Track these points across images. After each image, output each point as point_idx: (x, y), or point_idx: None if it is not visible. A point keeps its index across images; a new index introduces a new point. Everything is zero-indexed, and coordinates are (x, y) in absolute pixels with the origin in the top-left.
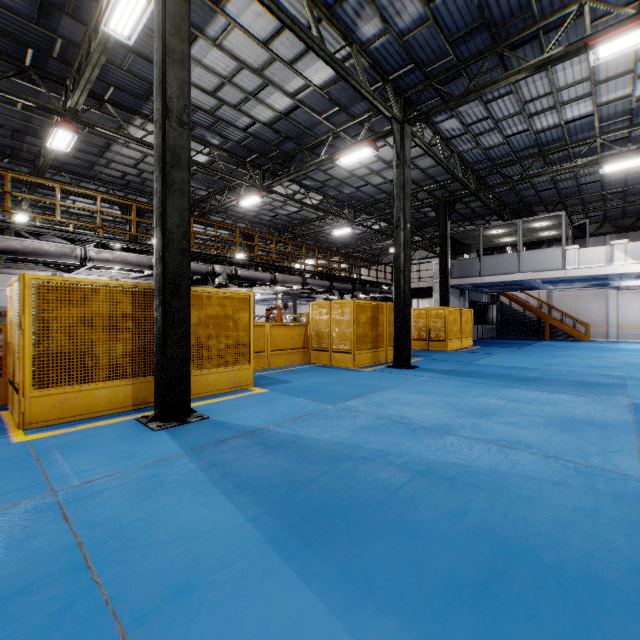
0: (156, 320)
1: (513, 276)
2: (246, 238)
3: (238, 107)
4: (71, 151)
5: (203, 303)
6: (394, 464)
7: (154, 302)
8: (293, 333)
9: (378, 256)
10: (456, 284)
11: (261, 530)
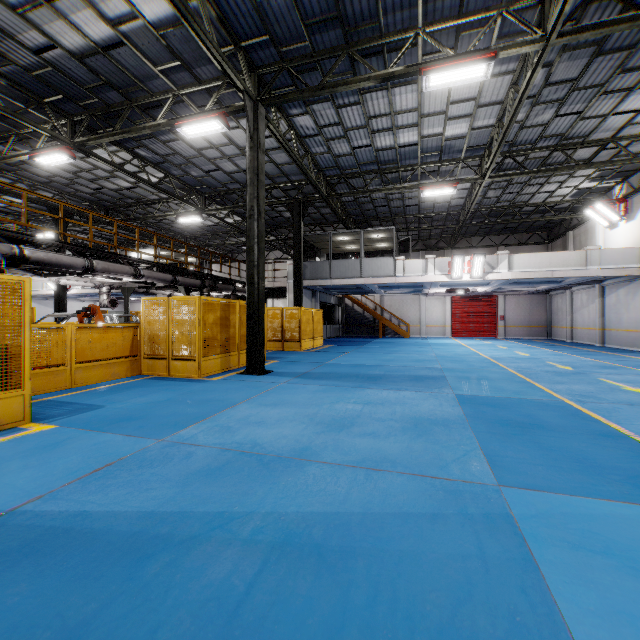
0: None
1: (357, 280)
2: (53, 212)
3: (21, 11)
4: None
5: None
6: (238, 539)
7: None
8: (115, 338)
9: (232, 253)
10: (309, 285)
11: None
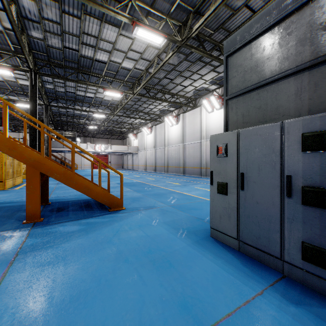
0: None
1: (62, 149)
2: None
3: None
4: None
5: None
6: None
7: None
8: None
9: None
10: None
11: None
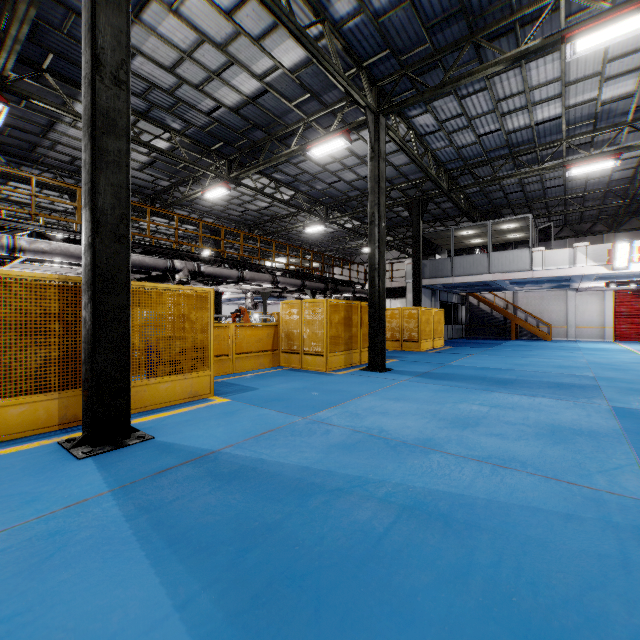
0: (85, 321)
1: (483, 277)
2: (213, 234)
3: (200, 87)
4: (7, 129)
5: (152, 301)
6: (375, 497)
7: (82, 299)
8: (261, 334)
9: (351, 256)
10: (428, 284)
11: (193, 625)
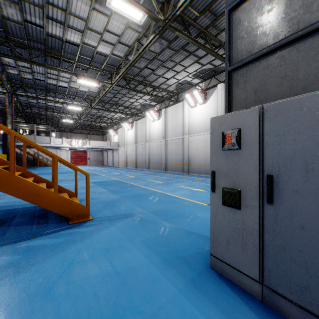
0: None
1: None
2: None
3: None
4: None
5: None
6: None
7: None
8: None
9: None
10: None
11: None
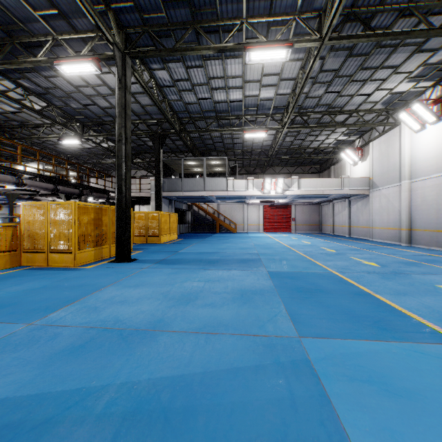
0: None
1: (201, 193)
2: None
3: None
4: None
5: None
6: (92, 414)
7: None
8: None
9: (108, 170)
10: (167, 195)
11: None
